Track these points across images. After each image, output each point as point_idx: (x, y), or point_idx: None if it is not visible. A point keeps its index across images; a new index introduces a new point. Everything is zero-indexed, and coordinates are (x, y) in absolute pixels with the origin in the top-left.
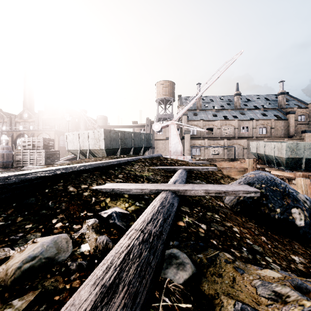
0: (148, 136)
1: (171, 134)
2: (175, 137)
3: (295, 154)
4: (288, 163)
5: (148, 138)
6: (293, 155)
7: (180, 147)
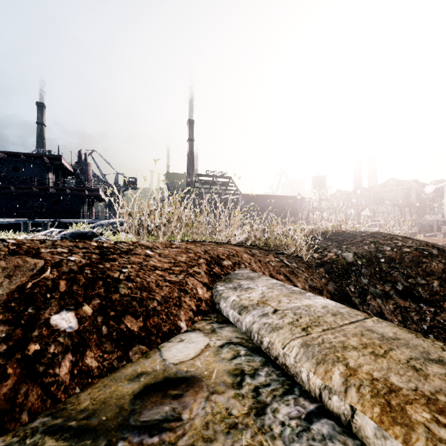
0: None
1: None
2: None
3: None
4: None
5: None
6: None
7: None
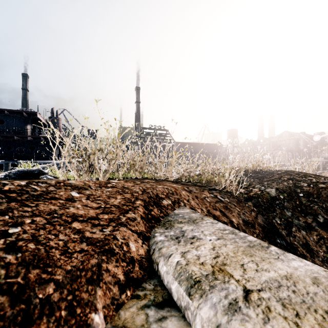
0: None
1: None
2: None
3: None
4: None
5: None
6: None
7: None
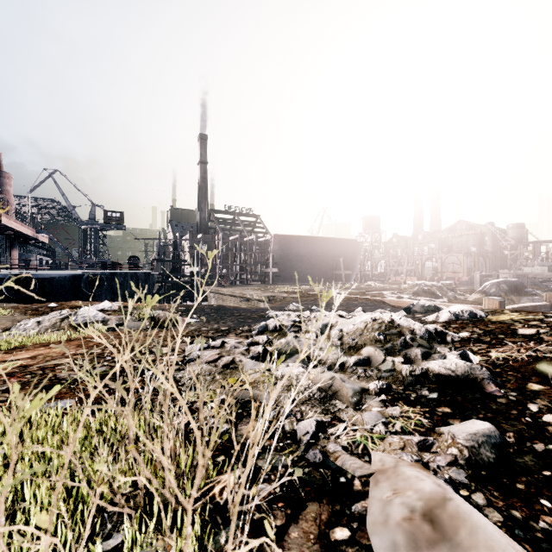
0: None
1: None
2: None
3: None
4: None
5: None
6: None
7: None
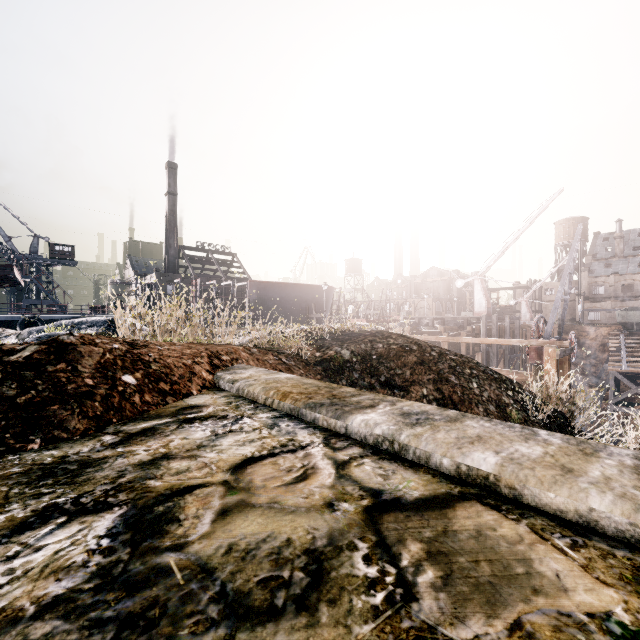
0: (499, 311)
1: (522, 307)
2: (524, 309)
3: (626, 319)
4: (626, 326)
5: (500, 312)
6: (624, 320)
7: (528, 315)
